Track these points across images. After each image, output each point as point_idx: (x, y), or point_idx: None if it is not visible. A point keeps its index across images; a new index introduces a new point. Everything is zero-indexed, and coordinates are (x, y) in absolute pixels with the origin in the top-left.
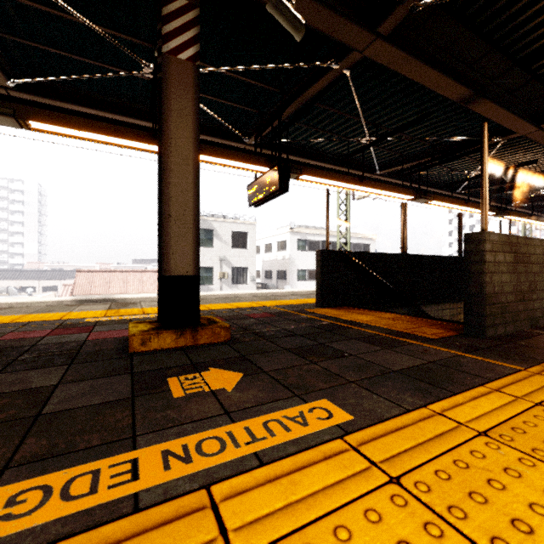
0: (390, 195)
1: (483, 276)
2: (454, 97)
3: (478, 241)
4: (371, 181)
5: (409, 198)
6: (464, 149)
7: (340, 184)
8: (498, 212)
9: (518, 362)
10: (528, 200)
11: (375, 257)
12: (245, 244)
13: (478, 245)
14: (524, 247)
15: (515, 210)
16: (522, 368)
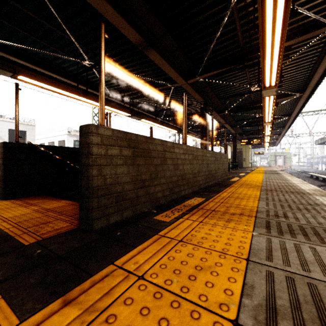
0: (113, 110)
1: (89, 169)
2: (133, 39)
3: (87, 133)
4: (95, 96)
5: (127, 115)
6: (154, 87)
7: (67, 93)
8: (179, 131)
9: (46, 293)
10: (194, 127)
11: (77, 151)
12: (23, 140)
13: (87, 137)
14: (146, 144)
15: (188, 131)
16: (16, 322)
